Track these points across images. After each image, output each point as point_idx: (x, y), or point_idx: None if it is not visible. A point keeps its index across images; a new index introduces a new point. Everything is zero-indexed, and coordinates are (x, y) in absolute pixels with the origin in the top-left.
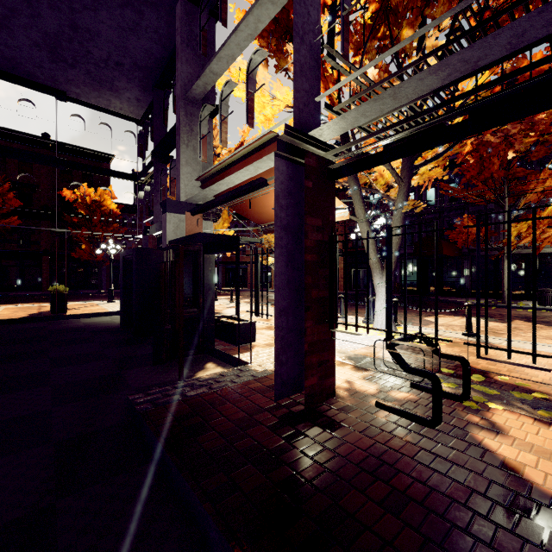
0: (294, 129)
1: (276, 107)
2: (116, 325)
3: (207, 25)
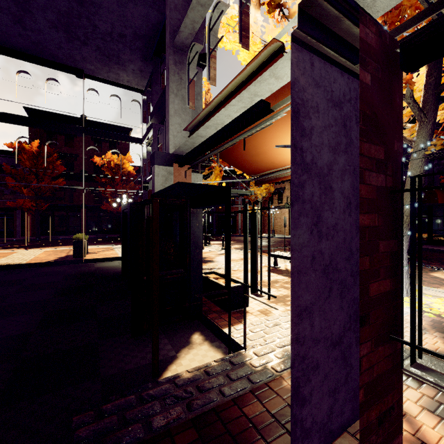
0: None
1: None
2: (120, 271)
3: None
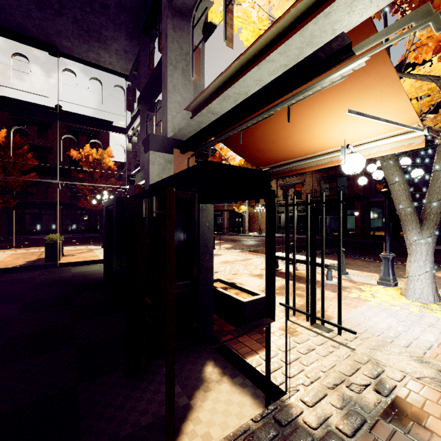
0: None
1: None
2: (102, 277)
3: None
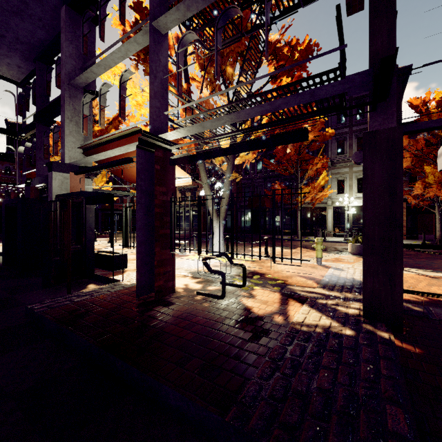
0: (149, 133)
1: (145, 97)
2: None
3: (88, 33)
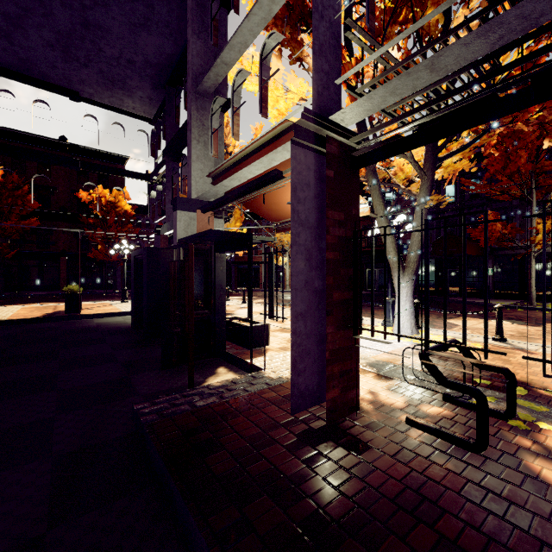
0: (313, 113)
1: (290, 100)
2: (127, 326)
3: (218, 14)
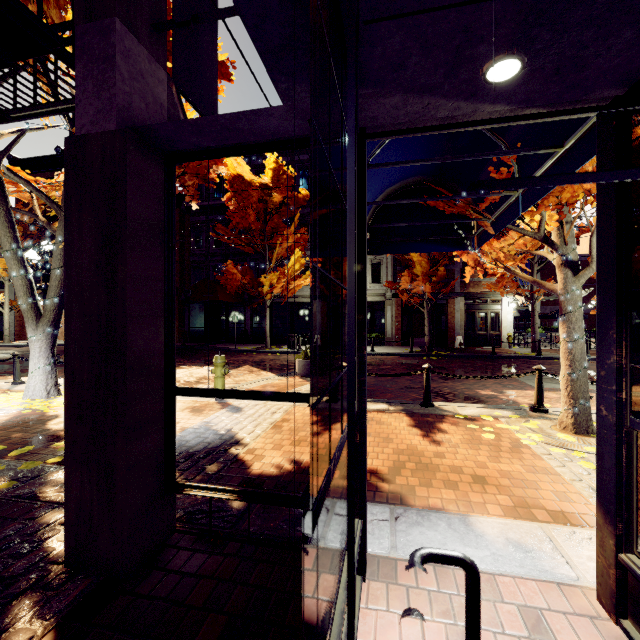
0: None
1: None
2: None
3: None
